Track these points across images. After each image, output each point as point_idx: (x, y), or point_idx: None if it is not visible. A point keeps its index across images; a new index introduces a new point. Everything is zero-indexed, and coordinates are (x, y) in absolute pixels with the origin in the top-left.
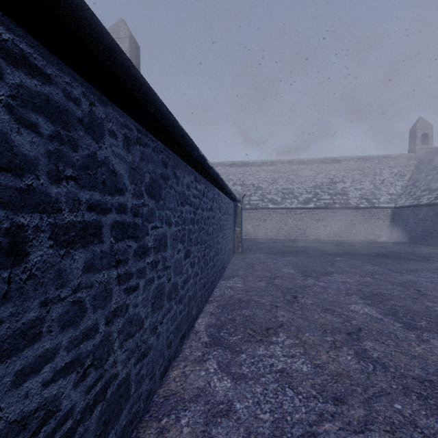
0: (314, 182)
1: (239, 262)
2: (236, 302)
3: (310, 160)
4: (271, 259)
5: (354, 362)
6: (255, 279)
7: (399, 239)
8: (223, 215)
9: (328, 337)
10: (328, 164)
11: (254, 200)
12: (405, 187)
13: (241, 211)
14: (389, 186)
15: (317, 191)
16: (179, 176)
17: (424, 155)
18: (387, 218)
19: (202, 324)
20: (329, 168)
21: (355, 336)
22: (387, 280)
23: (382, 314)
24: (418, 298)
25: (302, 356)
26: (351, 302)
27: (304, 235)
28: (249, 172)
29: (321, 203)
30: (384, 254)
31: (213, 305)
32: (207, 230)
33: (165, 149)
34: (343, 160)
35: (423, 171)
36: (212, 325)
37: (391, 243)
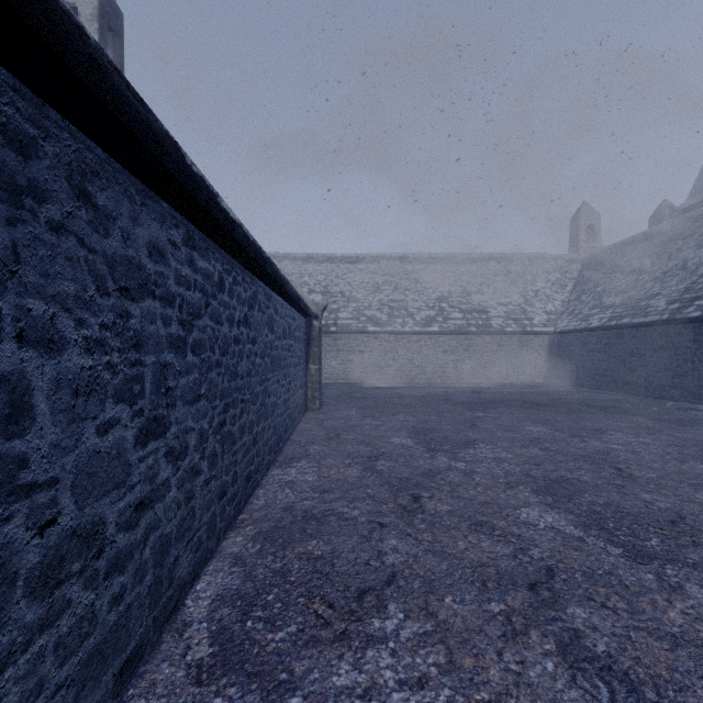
0: (438, 291)
1: (313, 427)
2: (297, 522)
3: (432, 257)
4: (371, 418)
5: (563, 680)
6: (341, 462)
7: (560, 381)
8: (280, 340)
9: (494, 601)
10: (459, 265)
11: (345, 318)
12: (567, 303)
13: (320, 335)
14: (546, 301)
15: (444, 306)
16: (112, 211)
17: (590, 257)
18: (543, 349)
19: (206, 597)
20: (460, 270)
21: (546, 592)
22: (564, 451)
23: (579, 527)
24: (624, 484)
25: (443, 677)
26: (519, 503)
27: (423, 375)
28: (336, 271)
29: (450, 325)
30: (547, 405)
31: (245, 534)
32: (234, 368)
33: (22, 94)
34: (480, 259)
35: (591, 279)
36: (230, 596)
37: (550, 387)
